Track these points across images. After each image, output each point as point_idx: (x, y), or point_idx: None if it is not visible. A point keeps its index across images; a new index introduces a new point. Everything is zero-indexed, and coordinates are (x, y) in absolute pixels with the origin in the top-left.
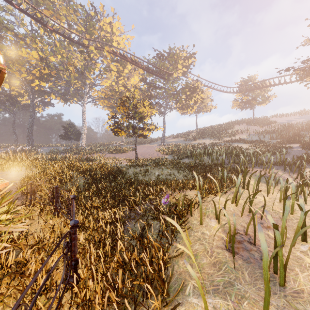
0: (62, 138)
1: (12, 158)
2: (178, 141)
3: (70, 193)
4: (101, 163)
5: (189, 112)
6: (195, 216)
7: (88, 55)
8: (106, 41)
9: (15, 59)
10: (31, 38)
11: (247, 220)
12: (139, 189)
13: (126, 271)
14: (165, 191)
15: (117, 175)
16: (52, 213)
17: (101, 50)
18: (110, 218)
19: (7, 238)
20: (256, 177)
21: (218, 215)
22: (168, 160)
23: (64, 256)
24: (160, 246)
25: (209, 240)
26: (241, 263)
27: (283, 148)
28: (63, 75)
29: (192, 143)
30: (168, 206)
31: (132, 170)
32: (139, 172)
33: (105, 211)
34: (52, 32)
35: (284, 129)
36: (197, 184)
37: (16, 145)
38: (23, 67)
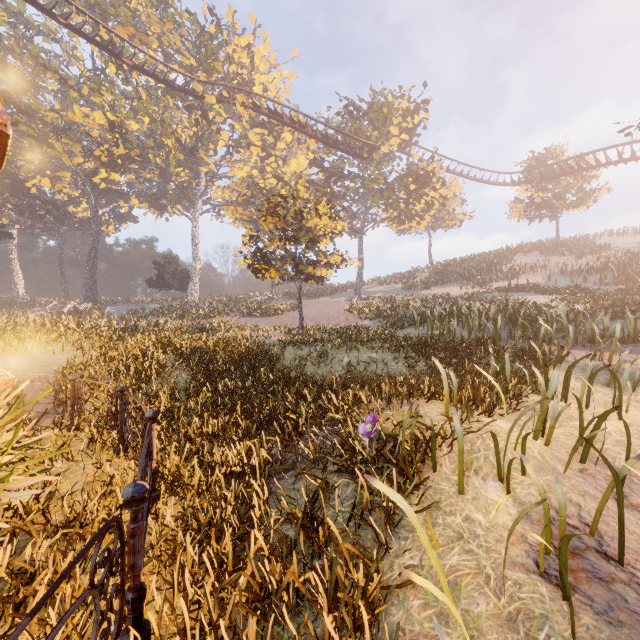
0: (152, 285)
1: (48, 326)
2: (390, 290)
3: (157, 401)
4: (226, 337)
5: (413, 228)
6: (445, 469)
7: (203, 115)
8: (241, 85)
9: (62, 128)
10: (92, 85)
11: (582, 484)
12: (307, 395)
13: (269, 617)
14: (366, 402)
15: (259, 362)
16: (113, 447)
17: (230, 102)
18: (238, 463)
19: (3, 507)
20: (589, 371)
21: (508, 473)
22: (370, 330)
23: (95, 594)
24: (356, 551)
25: (486, 539)
26: (592, 625)
27: (634, 305)
28: (154, 158)
29: (421, 295)
30: (375, 442)
31: (293, 352)
32: (308, 357)
33: (229, 447)
34: (131, 70)
35: (632, 262)
36: (446, 388)
37: (66, 300)
38: (76, 143)
